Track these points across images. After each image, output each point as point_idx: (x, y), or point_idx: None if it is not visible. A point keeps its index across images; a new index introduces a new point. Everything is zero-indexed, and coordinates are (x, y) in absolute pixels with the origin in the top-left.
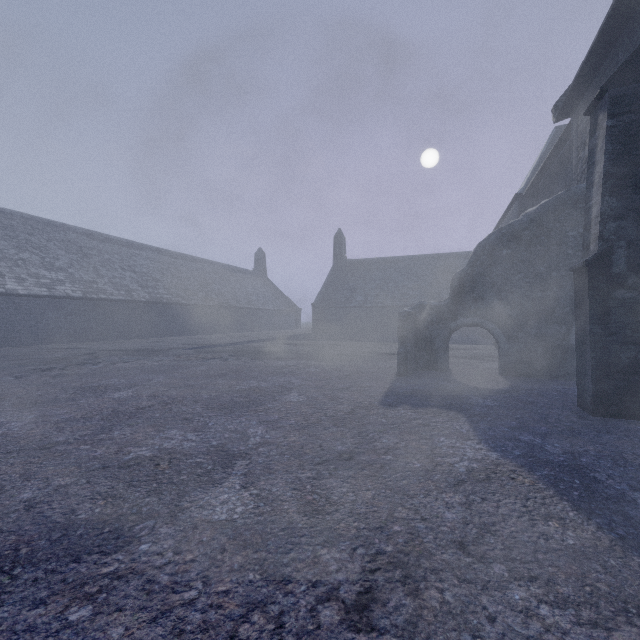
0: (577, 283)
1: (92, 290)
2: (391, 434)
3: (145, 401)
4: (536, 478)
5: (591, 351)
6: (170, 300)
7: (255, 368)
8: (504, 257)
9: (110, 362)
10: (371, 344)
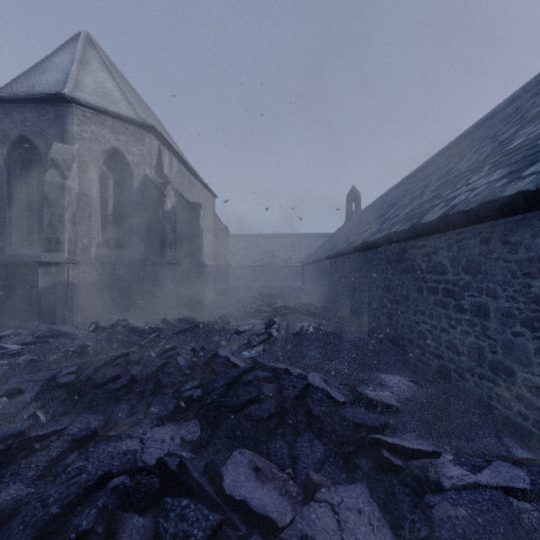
0: None
1: None
2: None
3: None
4: None
5: None
6: None
7: None
8: None
9: None
10: None
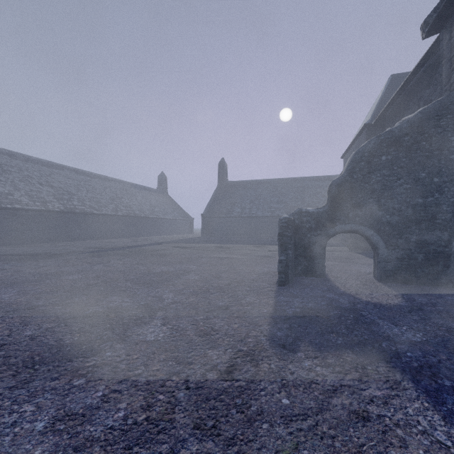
0: None
1: (7, 201)
2: None
3: None
4: None
5: None
6: (83, 210)
7: (132, 276)
8: (383, 163)
9: None
10: (247, 246)
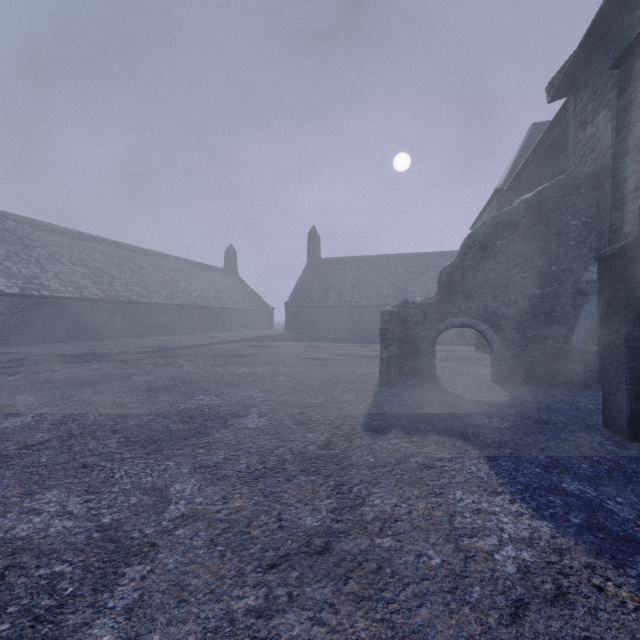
0: (605, 274)
1: (32, 286)
2: (384, 486)
3: (41, 433)
4: (636, 586)
5: (629, 360)
6: (128, 298)
7: (212, 377)
8: (498, 249)
9: (34, 371)
10: (347, 346)
